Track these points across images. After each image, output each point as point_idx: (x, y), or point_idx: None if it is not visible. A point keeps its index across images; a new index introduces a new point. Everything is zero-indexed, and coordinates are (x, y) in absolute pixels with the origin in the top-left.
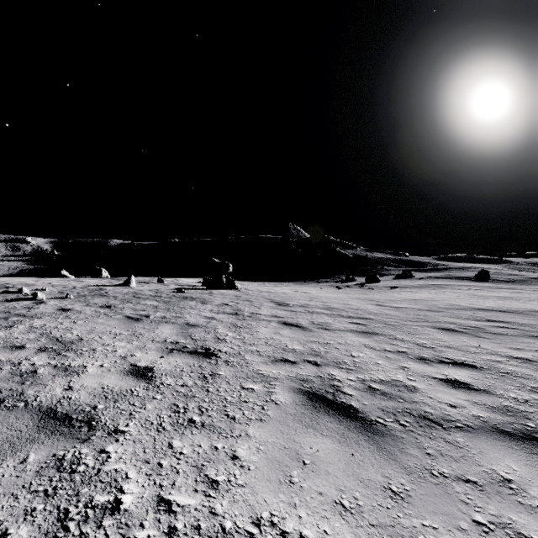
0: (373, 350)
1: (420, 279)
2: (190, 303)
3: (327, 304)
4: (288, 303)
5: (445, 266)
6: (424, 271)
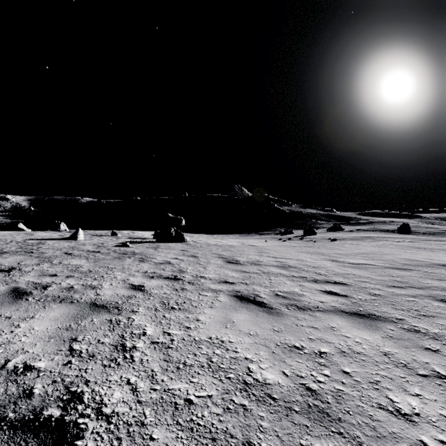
0: (418, 376)
1: (351, 232)
2: (125, 262)
3: (280, 260)
4: (238, 260)
5: (368, 220)
6: (351, 224)
